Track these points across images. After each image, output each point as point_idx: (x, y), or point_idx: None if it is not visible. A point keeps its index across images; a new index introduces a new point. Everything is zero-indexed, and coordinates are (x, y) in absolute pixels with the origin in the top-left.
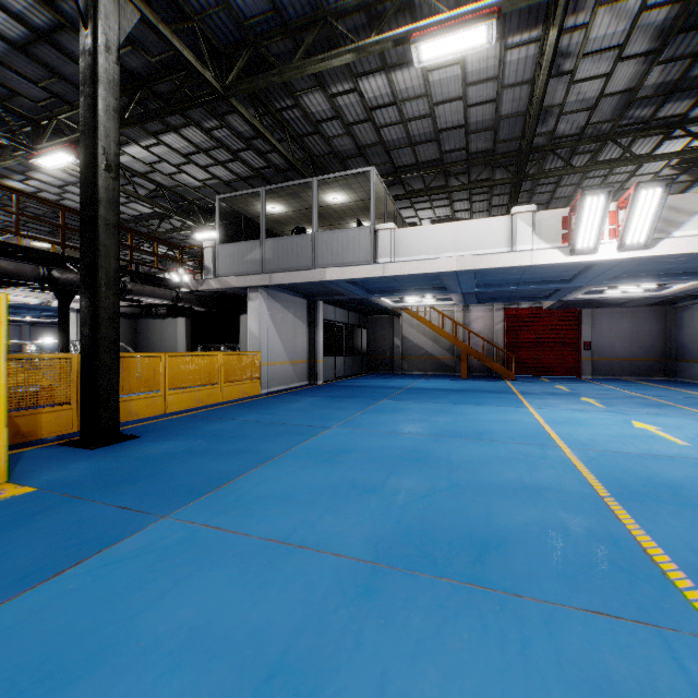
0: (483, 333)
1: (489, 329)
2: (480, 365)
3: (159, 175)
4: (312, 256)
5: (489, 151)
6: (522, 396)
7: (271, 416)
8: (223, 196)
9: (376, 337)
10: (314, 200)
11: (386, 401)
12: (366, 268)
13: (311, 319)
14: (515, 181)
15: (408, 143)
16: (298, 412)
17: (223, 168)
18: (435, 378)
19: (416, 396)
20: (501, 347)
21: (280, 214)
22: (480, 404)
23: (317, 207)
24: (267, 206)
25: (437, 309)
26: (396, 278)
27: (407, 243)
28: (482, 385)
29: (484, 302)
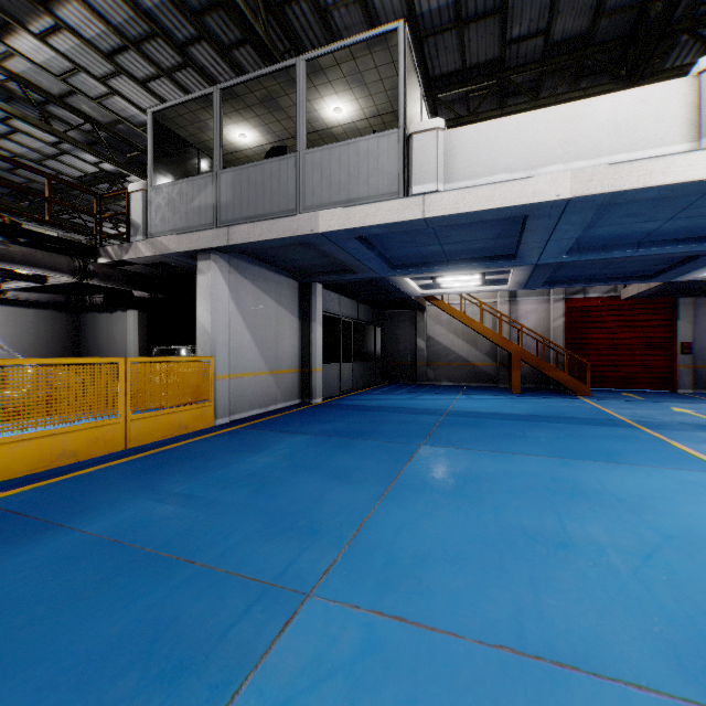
0: (536, 331)
1: (543, 327)
2: (531, 374)
3: (84, 99)
4: (296, 193)
5: (581, 37)
6: (659, 434)
7: (175, 509)
8: (157, 108)
9: (394, 338)
10: (299, 95)
11: (428, 450)
12: (391, 206)
13: (304, 309)
14: (622, 86)
15: (454, 21)
16: (246, 493)
17: (172, 84)
18: (477, 393)
19: (473, 433)
20: (561, 350)
21: (256, 149)
22: (613, 458)
23: (305, 108)
24: (233, 132)
25: (474, 300)
26: (439, 232)
27: (468, 154)
28: (557, 406)
29: (552, 286)
